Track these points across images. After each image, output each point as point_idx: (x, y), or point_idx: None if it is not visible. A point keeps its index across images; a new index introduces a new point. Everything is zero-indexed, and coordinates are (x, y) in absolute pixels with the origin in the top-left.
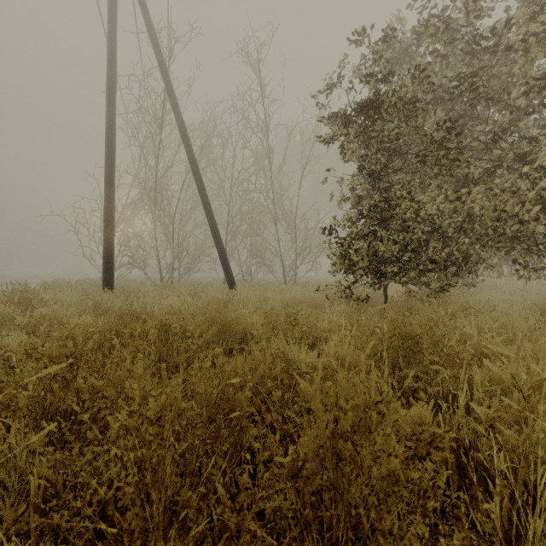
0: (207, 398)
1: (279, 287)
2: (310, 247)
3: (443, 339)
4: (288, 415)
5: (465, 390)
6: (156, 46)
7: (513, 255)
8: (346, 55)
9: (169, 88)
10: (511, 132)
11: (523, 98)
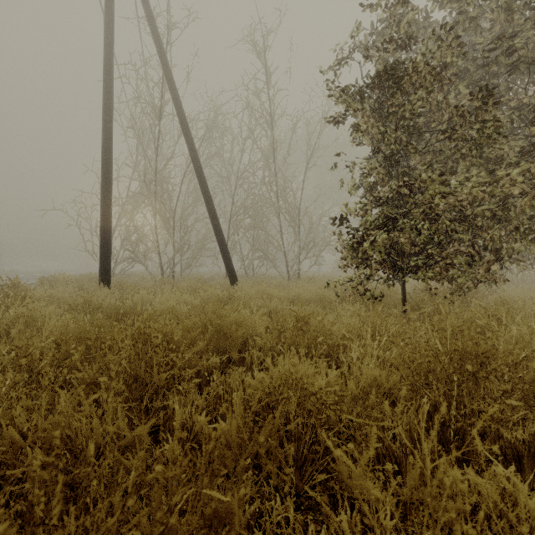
0: None
1: (282, 282)
2: (314, 241)
3: (523, 361)
4: (304, 467)
5: None
6: (155, 31)
7: None
8: (360, 22)
9: (168, 75)
10: None
11: None
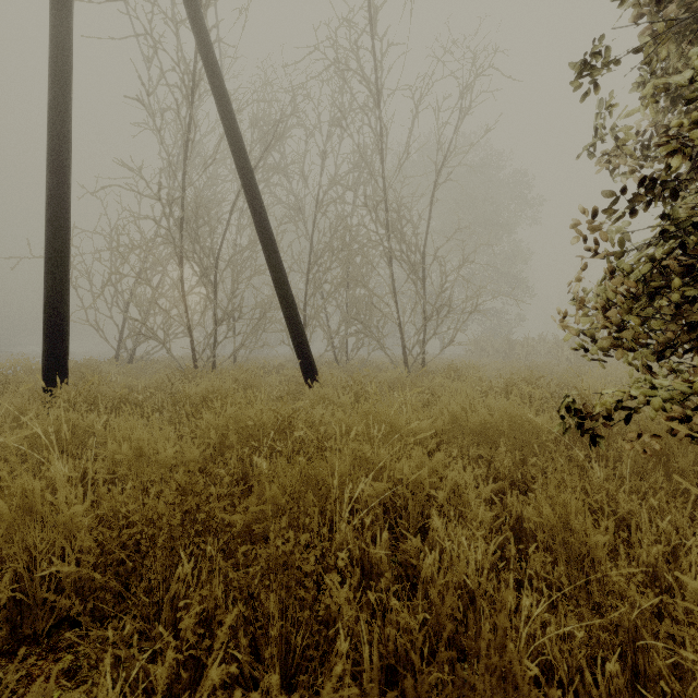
0: None
1: (402, 377)
2: (449, 305)
3: None
4: None
5: None
6: None
7: None
8: None
9: None
10: None
11: None
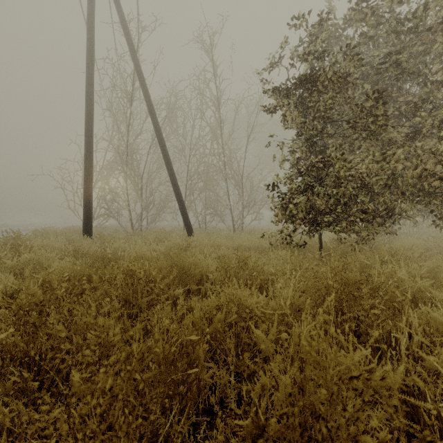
0: (165, 356)
1: (229, 233)
2: (254, 201)
3: (382, 285)
4: (241, 354)
5: (406, 334)
6: (127, 34)
7: (430, 207)
8: (287, 37)
9: (138, 69)
10: (430, 102)
11: (441, 72)
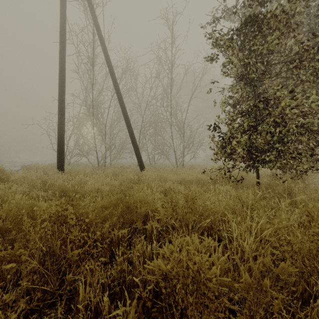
0: None
1: (173, 169)
2: (192, 143)
3: None
4: None
5: None
6: (92, 10)
7: None
8: None
9: (100, 37)
10: None
11: None
